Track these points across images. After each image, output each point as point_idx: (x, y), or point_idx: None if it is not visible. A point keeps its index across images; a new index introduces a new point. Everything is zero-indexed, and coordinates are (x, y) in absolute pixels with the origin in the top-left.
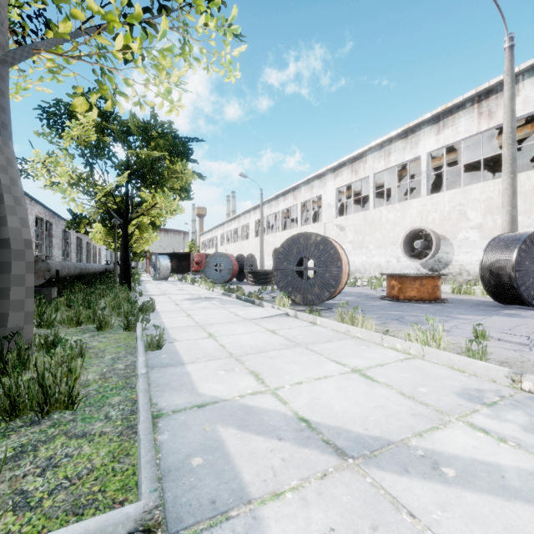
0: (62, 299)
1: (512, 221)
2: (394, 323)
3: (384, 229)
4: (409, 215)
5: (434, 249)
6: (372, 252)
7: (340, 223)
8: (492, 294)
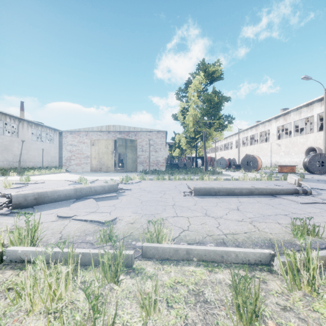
0: None
1: (325, 148)
2: None
3: (298, 146)
4: (309, 140)
5: None
6: (293, 156)
7: (278, 143)
8: (306, 171)
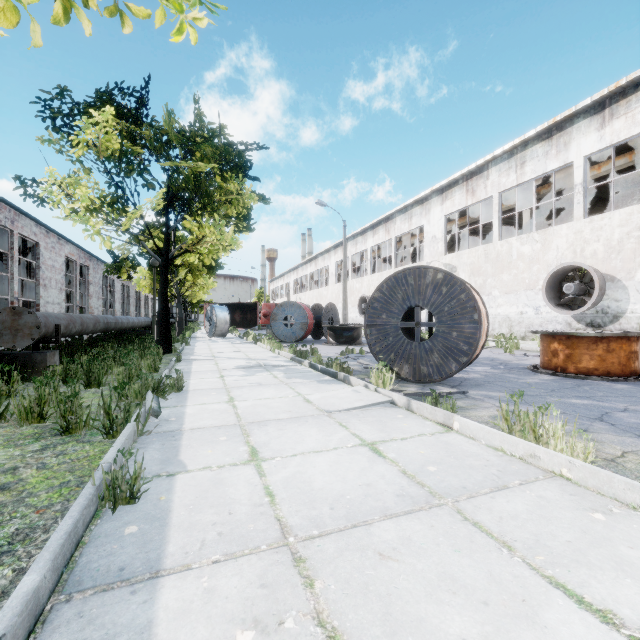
0: (60, 368)
1: None
2: (603, 429)
3: (515, 269)
4: (554, 247)
5: (596, 294)
6: (497, 300)
7: (449, 261)
8: None
